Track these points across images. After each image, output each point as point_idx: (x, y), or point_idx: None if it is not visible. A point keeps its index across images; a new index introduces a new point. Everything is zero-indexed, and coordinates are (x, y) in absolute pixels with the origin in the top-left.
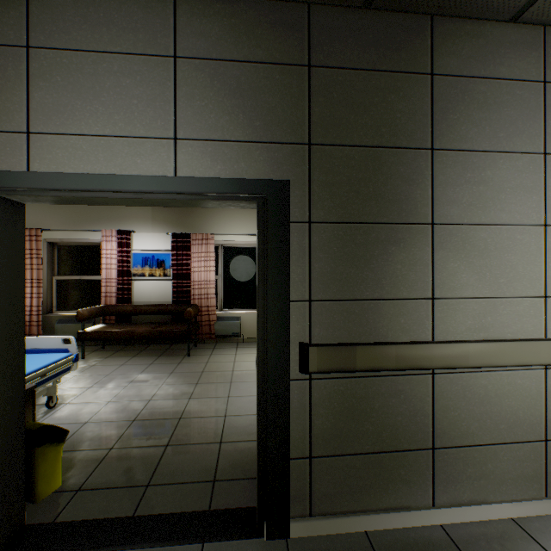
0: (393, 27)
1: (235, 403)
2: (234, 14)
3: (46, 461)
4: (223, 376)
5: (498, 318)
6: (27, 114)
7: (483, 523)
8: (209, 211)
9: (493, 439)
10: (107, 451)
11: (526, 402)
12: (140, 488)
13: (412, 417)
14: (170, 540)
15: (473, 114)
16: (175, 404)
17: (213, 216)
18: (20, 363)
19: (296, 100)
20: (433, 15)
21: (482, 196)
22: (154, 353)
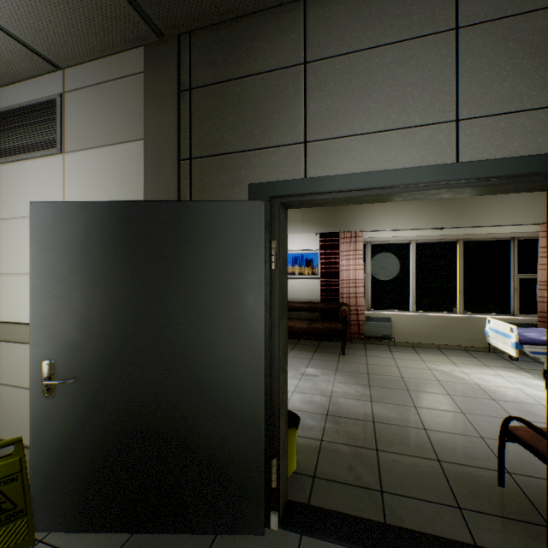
0: None
1: (427, 415)
2: None
3: (288, 443)
4: (394, 382)
5: None
6: (303, 125)
7: None
8: (356, 208)
9: None
10: (318, 442)
11: None
12: (375, 492)
13: None
14: None
15: None
16: (358, 404)
17: (361, 213)
18: (285, 353)
19: None
20: None
21: None
22: (308, 348)
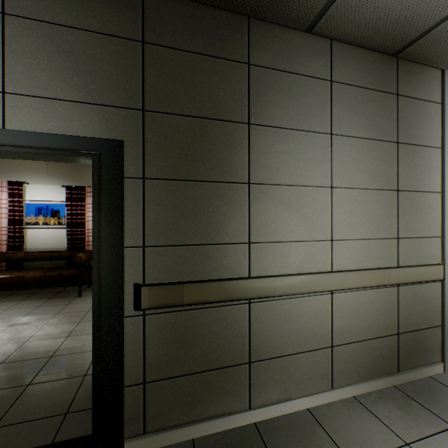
0: (217, 20)
1: None
2: None
3: None
4: None
5: (299, 257)
6: None
7: (286, 416)
8: None
9: (295, 350)
10: None
11: (318, 319)
12: None
13: (233, 339)
14: None
15: (281, 99)
16: (51, 343)
17: None
18: None
19: (131, 70)
20: (250, 17)
21: (287, 163)
22: (45, 296)
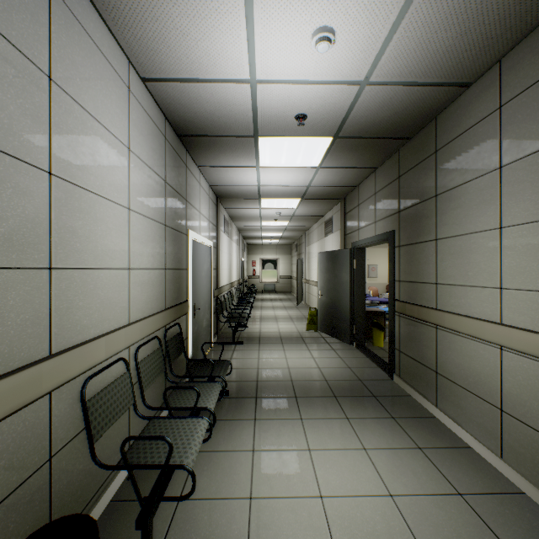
0: (421, 137)
1: None
2: (384, 169)
3: (376, 334)
4: None
5: (468, 300)
6: (358, 224)
7: (451, 432)
8: None
9: (465, 385)
10: None
11: (486, 370)
12: None
13: (428, 349)
14: (374, 361)
15: (454, 163)
16: None
17: None
18: (363, 296)
19: (396, 194)
20: (436, 117)
21: (459, 216)
22: None
